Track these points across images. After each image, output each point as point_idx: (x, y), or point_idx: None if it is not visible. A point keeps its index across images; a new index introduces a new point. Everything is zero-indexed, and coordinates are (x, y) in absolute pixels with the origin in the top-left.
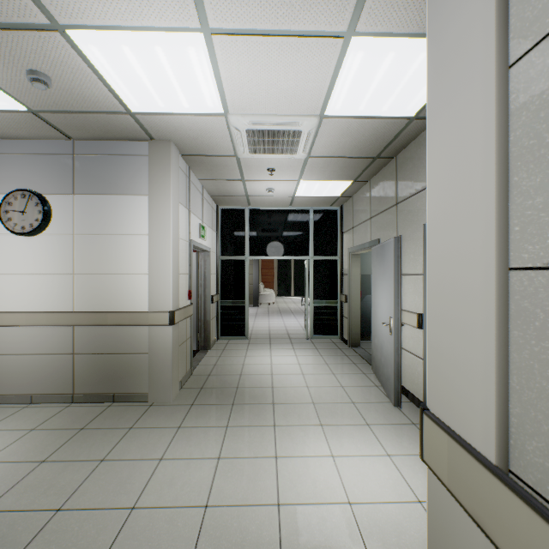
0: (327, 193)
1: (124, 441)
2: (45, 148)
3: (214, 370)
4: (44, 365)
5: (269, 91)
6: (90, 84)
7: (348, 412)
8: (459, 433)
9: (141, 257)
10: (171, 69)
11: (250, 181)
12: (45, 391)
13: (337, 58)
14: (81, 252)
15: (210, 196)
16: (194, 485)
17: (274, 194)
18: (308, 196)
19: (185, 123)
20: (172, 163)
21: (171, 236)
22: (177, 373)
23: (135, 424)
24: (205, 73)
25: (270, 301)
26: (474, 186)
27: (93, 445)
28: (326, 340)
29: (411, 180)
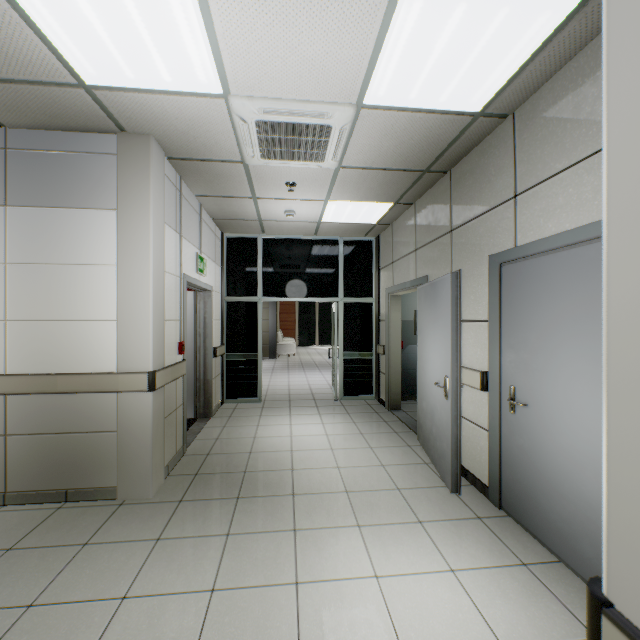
0: (361, 219)
1: (71, 568)
2: None
3: (216, 446)
4: None
5: (287, 60)
6: (12, 30)
7: (393, 503)
8: None
9: (108, 297)
10: (137, 11)
11: (263, 199)
12: None
13: (385, 8)
14: (18, 289)
15: (212, 220)
16: None
17: (295, 218)
18: (337, 222)
19: (169, 108)
20: (153, 166)
21: (150, 267)
22: (162, 456)
23: (92, 537)
24: (191, 21)
25: (290, 352)
26: None
27: (20, 578)
28: (359, 401)
29: (471, 199)
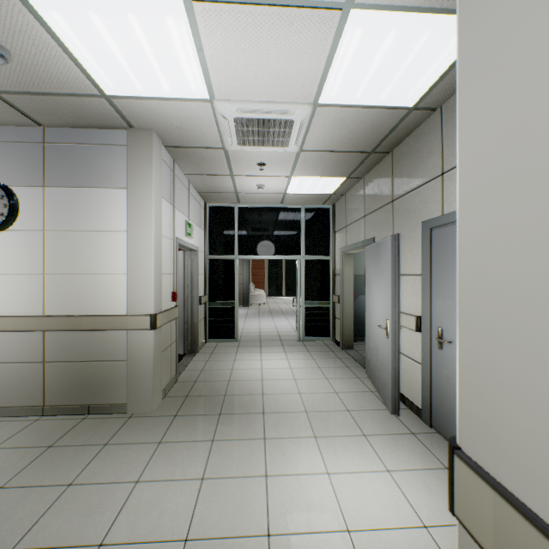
0: (319, 190)
1: (97, 460)
2: (11, 136)
3: (201, 375)
4: (10, 375)
5: (259, 73)
6: (56, 60)
7: (343, 421)
8: (511, 490)
9: (120, 256)
10: (147, 44)
11: (239, 176)
12: (11, 403)
13: (334, 35)
14: (53, 250)
15: (198, 193)
16: (173, 513)
17: (265, 191)
18: (300, 193)
19: (167, 110)
20: (154, 154)
21: (152, 233)
22: (160, 381)
23: (110, 439)
24: (187, 49)
25: (261, 302)
26: (540, 153)
27: (60, 466)
28: (318, 342)
29: (408, 176)
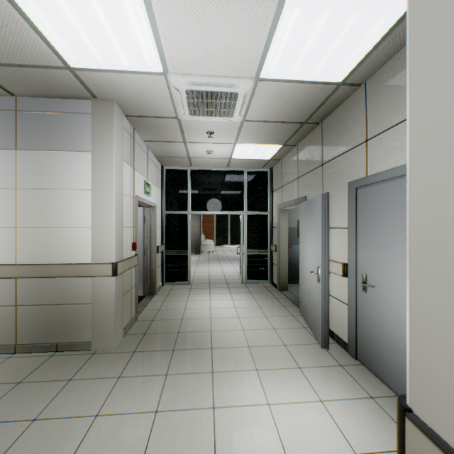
0: (259, 156)
1: (61, 395)
2: None
3: (158, 315)
4: None
5: (207, 49)
6: (22, 32)
7: (281, 355)
8: None
9: (85, 211)
10: (105, 19)
11: (191, 143)
12: None
13: (274, 14)
14: (24, 206)
15: (155, 157)
16: (128, 446)
17: (213, 156)
18: (243, 158)
19: (126, 82)
20: (115, 122)
21: (113, 191)
22: (121, 321)
23: (75, 375)
24: (141, 25)
25: (210, 250)
26: None
27: (27, 402)
28: (258, 284)
29: (336, 143)
